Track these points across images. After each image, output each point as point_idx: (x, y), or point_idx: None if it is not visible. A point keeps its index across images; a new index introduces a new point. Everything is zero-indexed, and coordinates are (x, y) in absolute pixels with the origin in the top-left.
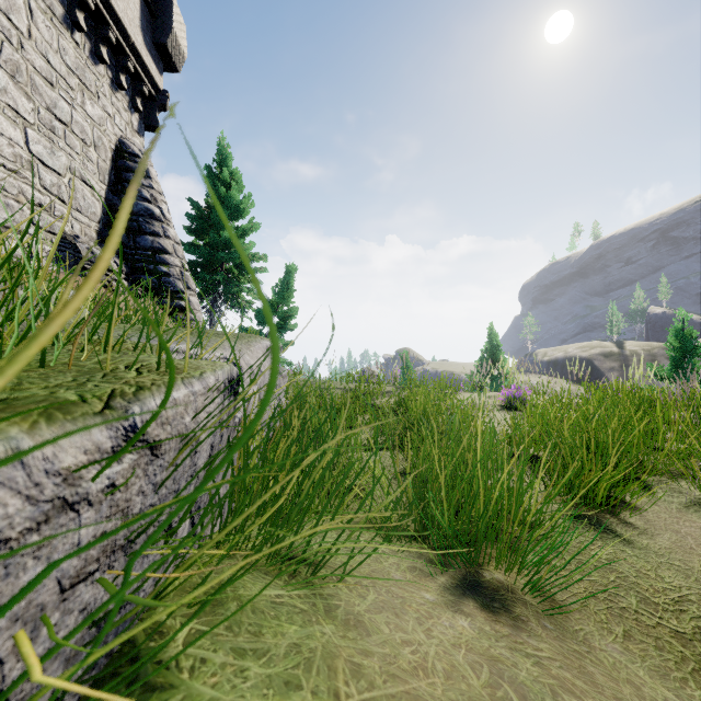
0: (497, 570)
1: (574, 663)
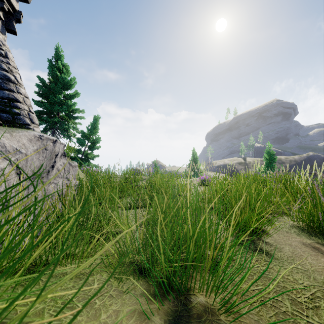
0: (200, 292)
1: None
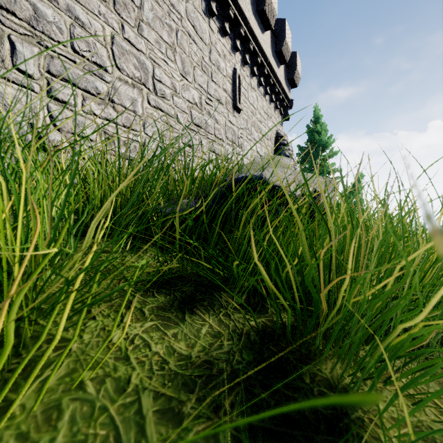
0: None
1: None
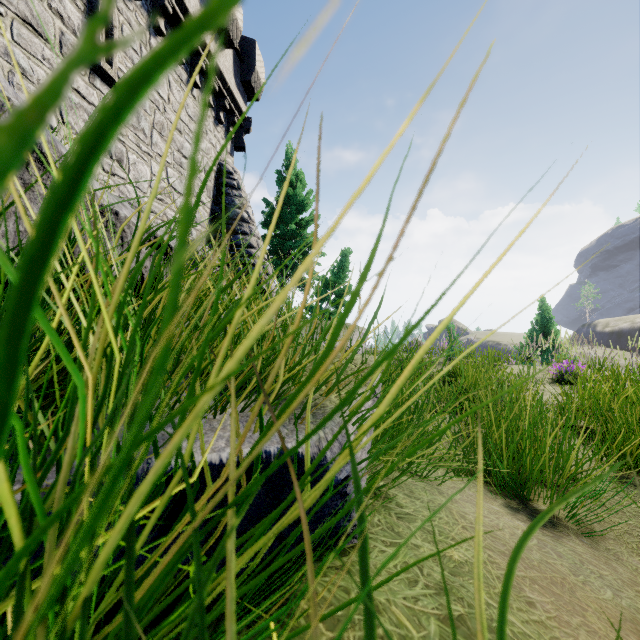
0: (545, 505)
1: (602, 560)
